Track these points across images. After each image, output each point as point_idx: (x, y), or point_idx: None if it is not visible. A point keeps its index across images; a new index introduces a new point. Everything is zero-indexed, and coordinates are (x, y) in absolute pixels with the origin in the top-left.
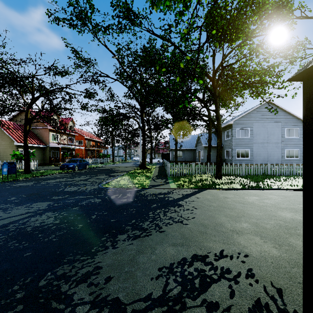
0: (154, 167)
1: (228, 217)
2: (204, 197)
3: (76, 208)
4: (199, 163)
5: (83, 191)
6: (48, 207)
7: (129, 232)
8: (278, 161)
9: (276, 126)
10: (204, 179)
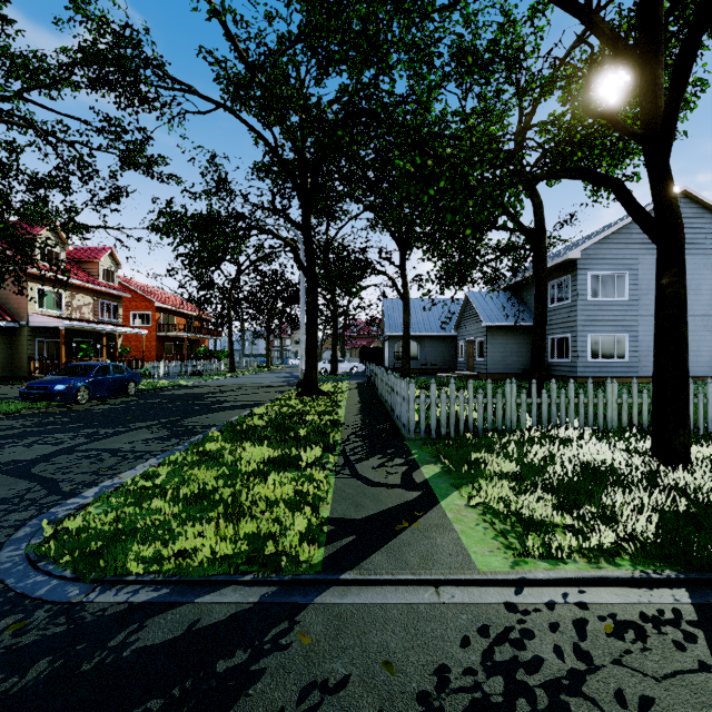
0: (343, 386)
1: None
2: None
3: None
4: (533, 381)
5: None
6: None
7: None
8: (709, 368)
9: (705, 266)
10: (599, 464)
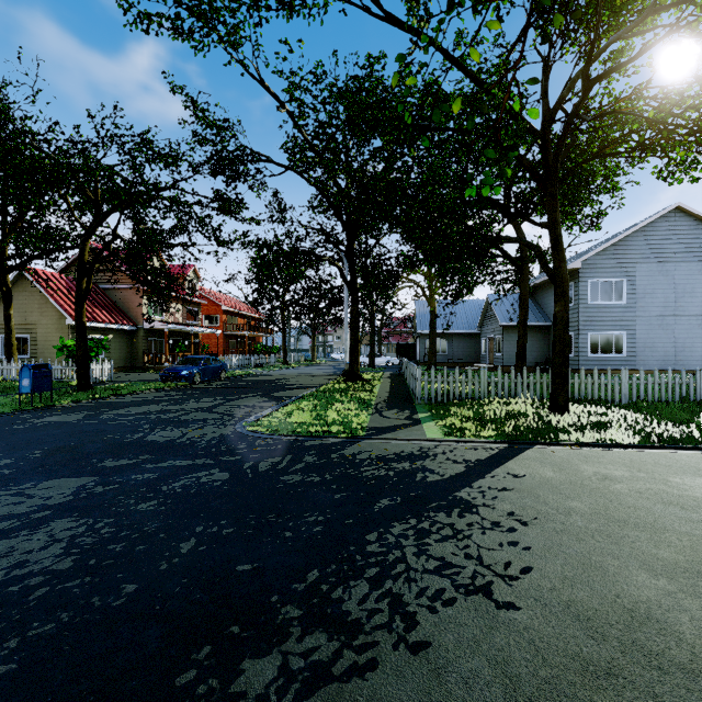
0: (379, 375)
1: (661, 576)
2: (535, 475)
3: (149, 503)
4: (499, 367)
5: (191, 443)
6: (74, 496)
7: (290, 638)
8: None
9: (700, 271)
10: (518, 412)
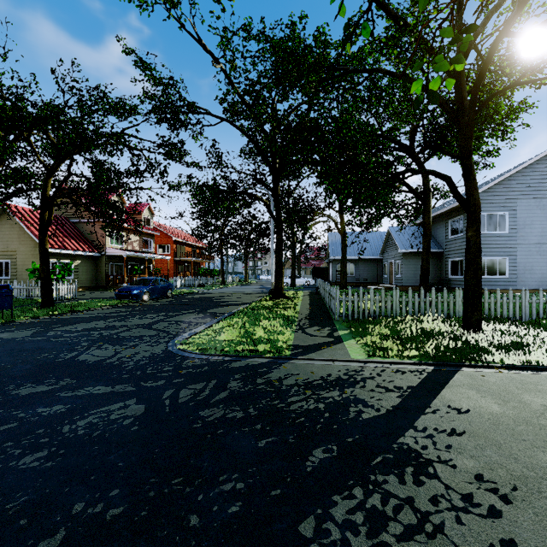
0: (299, 294)
1: None
2: (480, 410)
3: (36, 455)
4: (409, 288)
5: (119, 364)
6: None
7: None
8: None
9: None
10: (432, 330)
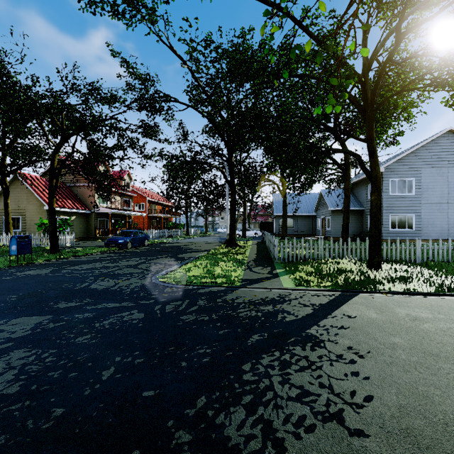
0: (249, 243)
1: None
2: (363, 316)
3: (84, 337)
4: (331, 238)
5: (120, 290)
6: (32, 331)
7: None
8: None
9: None
10: (345, 269)
